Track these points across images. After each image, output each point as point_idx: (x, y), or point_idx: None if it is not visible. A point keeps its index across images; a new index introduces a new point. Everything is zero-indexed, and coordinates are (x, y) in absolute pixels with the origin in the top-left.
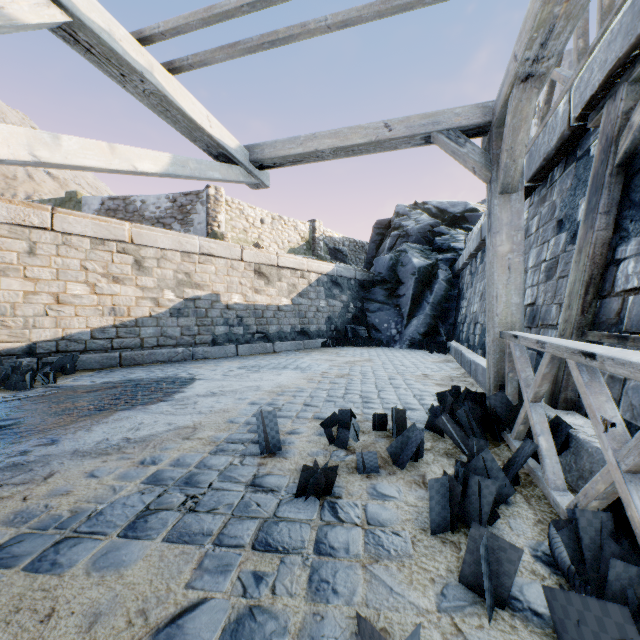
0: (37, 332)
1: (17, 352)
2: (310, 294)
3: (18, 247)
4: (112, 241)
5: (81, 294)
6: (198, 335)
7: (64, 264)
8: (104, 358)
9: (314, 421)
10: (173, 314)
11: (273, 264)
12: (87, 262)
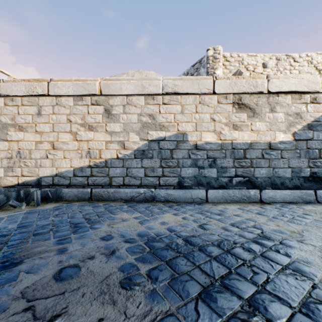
0: (42, 170)
1: (32, 183)
2: None
3: (33, 111)
4: (88, 96)
5: (67, 141)
6: (162, 176)
7: (57, 119)
8: (80, 192)
9: None
10: (137, 155)
11: (260, 91)
12: (71, 116)
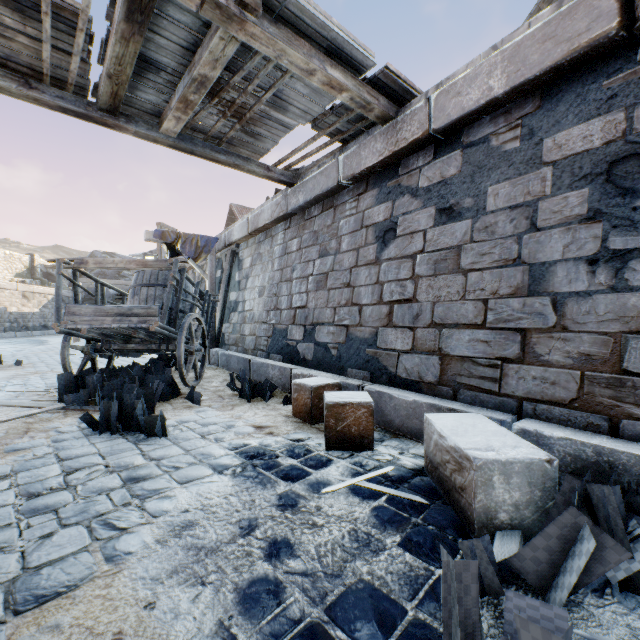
0: None
1: None
2: (49, 306)
3: None
4: None
5: None
6: None
7: None
8: None
9: None
10: None
11: (32, 291)
12: None
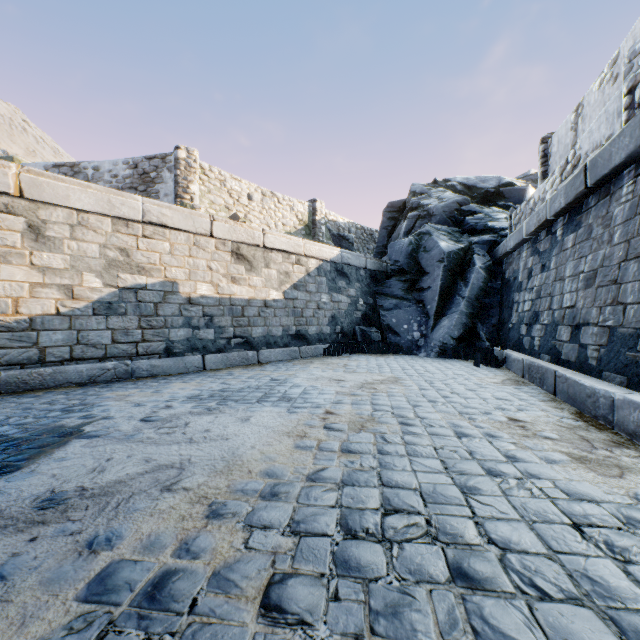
0: None
1: None
2: (308, 286)
3: None
4: None
5: None
6: (142, 342)
7: None
8: None
9: None
10: (99, 311)
11: (257, 244)
12: None
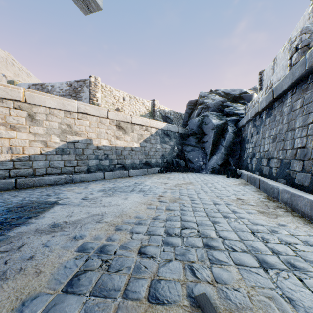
0: None
1: None
2: (151, 140)
3: None
4: (9, 100)
5: None
6: (77, 166)
7: None
8: (2, 183)
9: (148, 312)
10: (58, 152)
11: (128, 121)
12: None
